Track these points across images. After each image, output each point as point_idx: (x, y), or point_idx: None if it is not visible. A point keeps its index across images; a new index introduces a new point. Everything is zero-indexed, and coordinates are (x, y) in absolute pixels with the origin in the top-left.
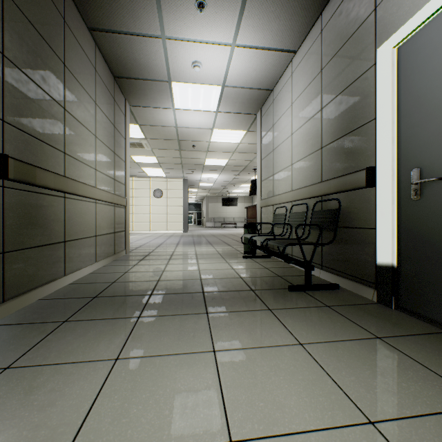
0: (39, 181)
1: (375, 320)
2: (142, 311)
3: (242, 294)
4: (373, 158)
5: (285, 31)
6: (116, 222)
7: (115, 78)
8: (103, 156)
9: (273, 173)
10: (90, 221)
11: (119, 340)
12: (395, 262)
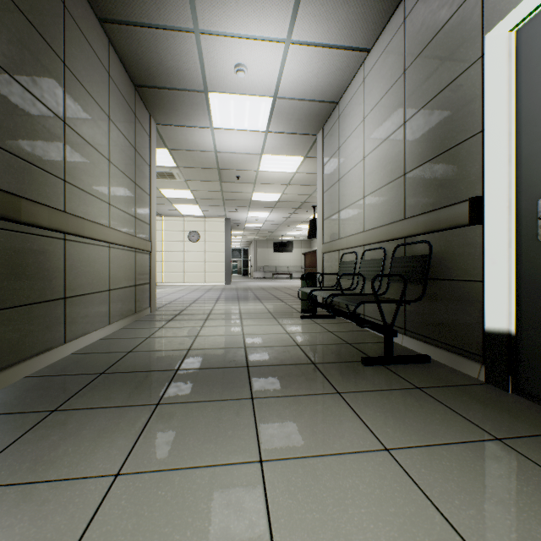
0: (25, 217)
1: (488, 411)
2: (163, 394)
3: (300, 369)
4: (480, 185)
5: (356, 22)
6: (137, 271)
7: (136, 87)
8: (120, 187)
9: (339, 209)
10: (102, 271)
11: (124, 442)
12: (512, 328)
